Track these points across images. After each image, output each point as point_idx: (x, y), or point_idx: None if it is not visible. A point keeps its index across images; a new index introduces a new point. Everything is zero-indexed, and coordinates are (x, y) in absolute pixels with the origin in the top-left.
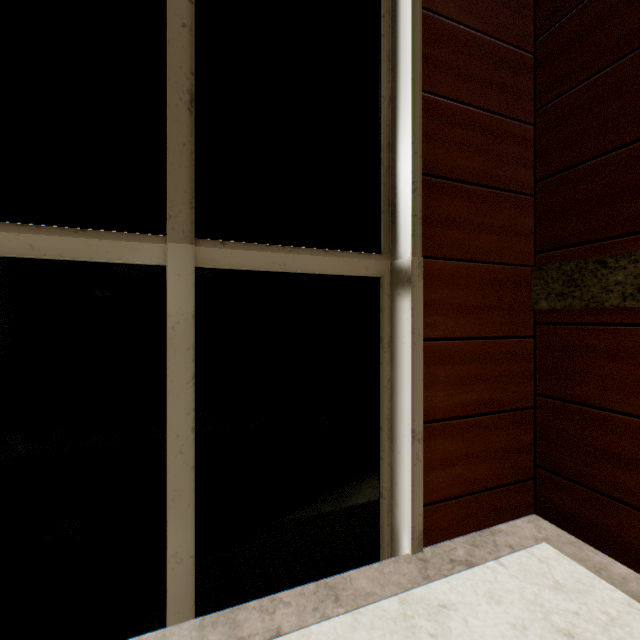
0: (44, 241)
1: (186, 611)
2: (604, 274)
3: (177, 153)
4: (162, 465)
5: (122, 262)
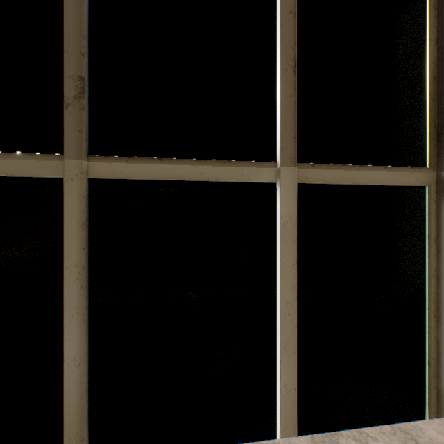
0: (208, 170)
1: (291, 427)
2: None
3: (286, 103)
4: (273, 322)
5: (250, 181)
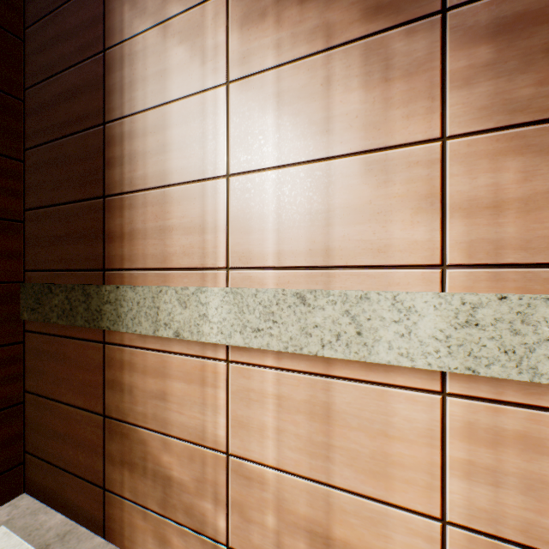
0: None
1: None
2: (52, 297)
3: None
4: None
5: None
